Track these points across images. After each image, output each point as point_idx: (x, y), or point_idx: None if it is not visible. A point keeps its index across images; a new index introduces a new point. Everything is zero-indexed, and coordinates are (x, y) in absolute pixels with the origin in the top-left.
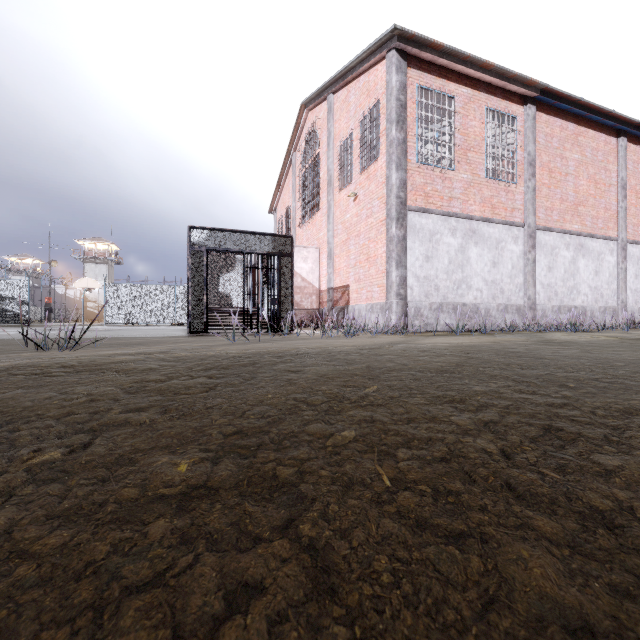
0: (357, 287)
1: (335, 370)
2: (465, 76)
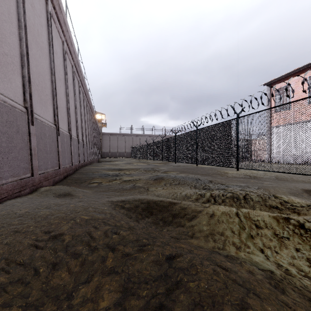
0: None
1: None
2: (296, 72)
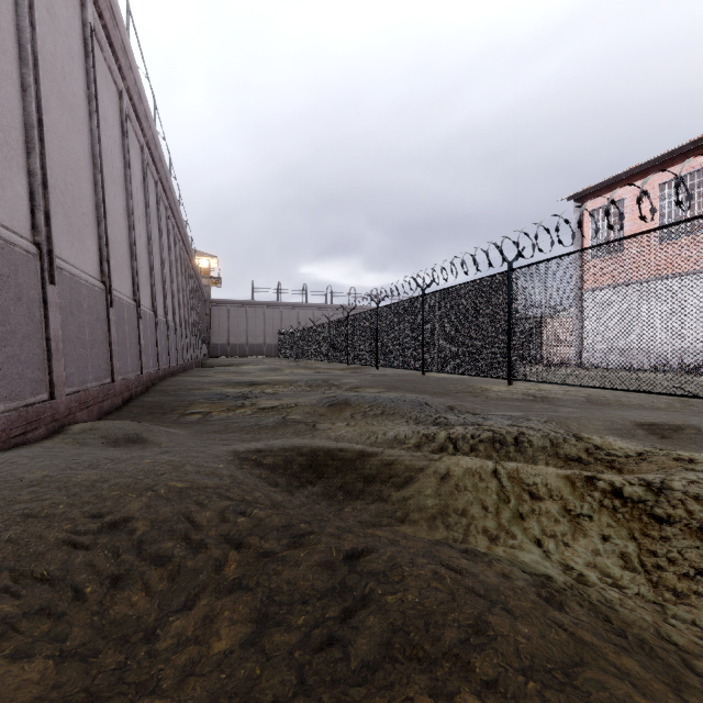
0: None
1: None
2: (635, 174)
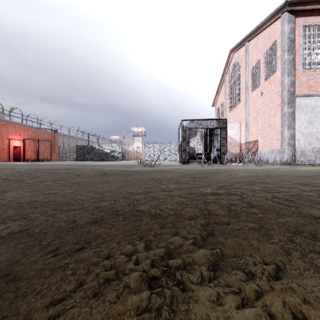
0: (262, 141)
1: (251, 174)
2: None
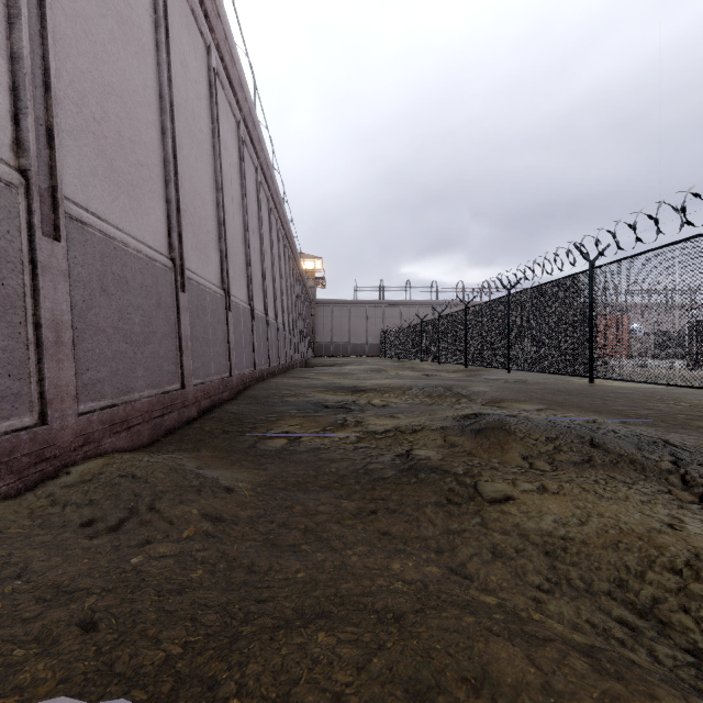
0: None
1: None
2: None
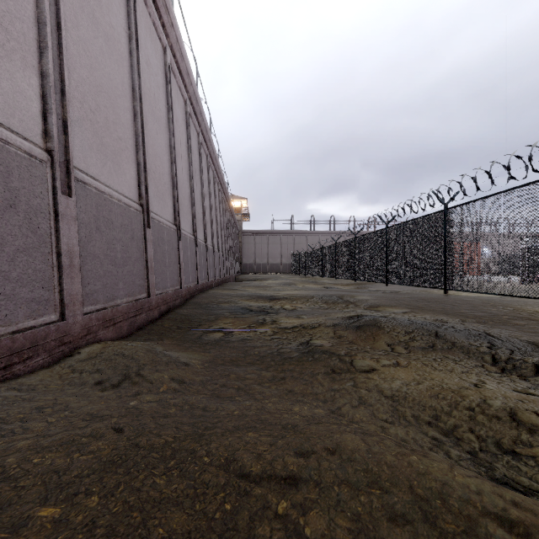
0: None
1: None
2: None
